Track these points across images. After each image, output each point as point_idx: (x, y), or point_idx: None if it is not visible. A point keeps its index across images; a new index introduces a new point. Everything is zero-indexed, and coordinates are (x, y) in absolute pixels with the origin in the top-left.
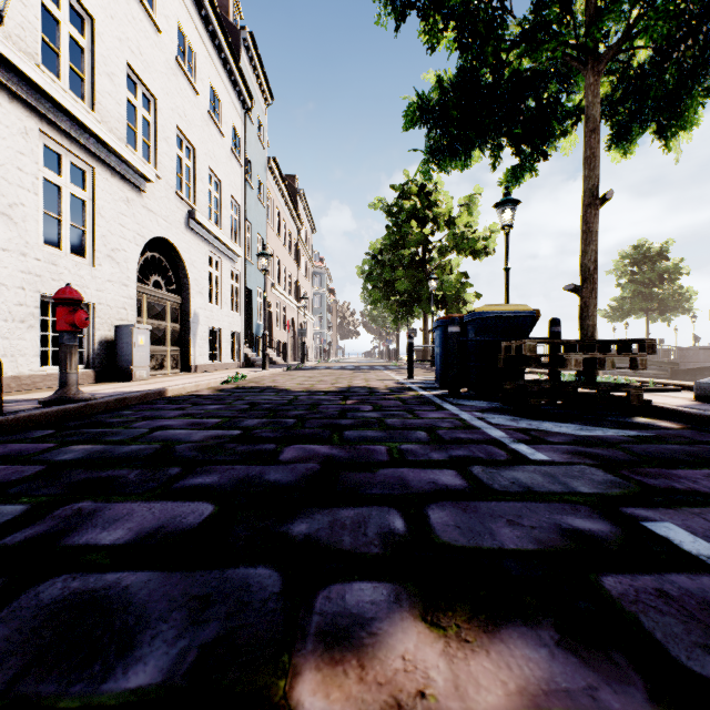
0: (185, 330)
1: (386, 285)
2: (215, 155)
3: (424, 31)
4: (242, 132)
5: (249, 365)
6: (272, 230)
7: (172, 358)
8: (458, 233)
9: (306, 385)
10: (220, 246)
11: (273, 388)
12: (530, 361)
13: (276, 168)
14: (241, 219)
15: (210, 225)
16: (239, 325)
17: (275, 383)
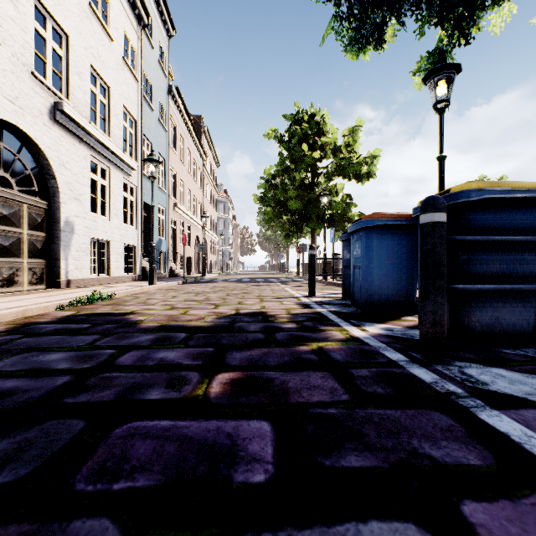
0: (54, 239)
1: (279, 204)
2: (100, 56)
3: None
4: (138, 48)
5: (146, 278)
6: (175, 154)
7: (31, 272)
8: (345, 157)
9: (177, 310)
10: (106, 153)
11: (117, 320)
12: None
13: (179, 97)
14: (137, 133)
15: (88, 125)
16: (134, 238)
17: (140, 305)
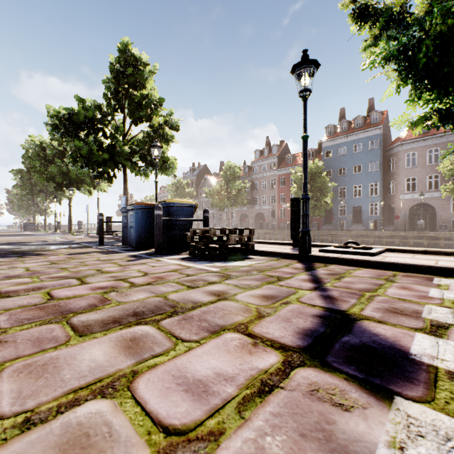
0: None
1: (19, 207)
2: None
3: (21, 188)
4: None
5: None
6: None
7: None
8: None
9: None
10: None
11: None
12: (30, 228)
13: None
14: None
15: None
16: None
17: None
